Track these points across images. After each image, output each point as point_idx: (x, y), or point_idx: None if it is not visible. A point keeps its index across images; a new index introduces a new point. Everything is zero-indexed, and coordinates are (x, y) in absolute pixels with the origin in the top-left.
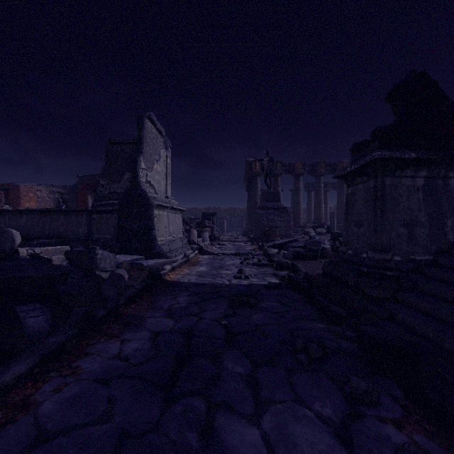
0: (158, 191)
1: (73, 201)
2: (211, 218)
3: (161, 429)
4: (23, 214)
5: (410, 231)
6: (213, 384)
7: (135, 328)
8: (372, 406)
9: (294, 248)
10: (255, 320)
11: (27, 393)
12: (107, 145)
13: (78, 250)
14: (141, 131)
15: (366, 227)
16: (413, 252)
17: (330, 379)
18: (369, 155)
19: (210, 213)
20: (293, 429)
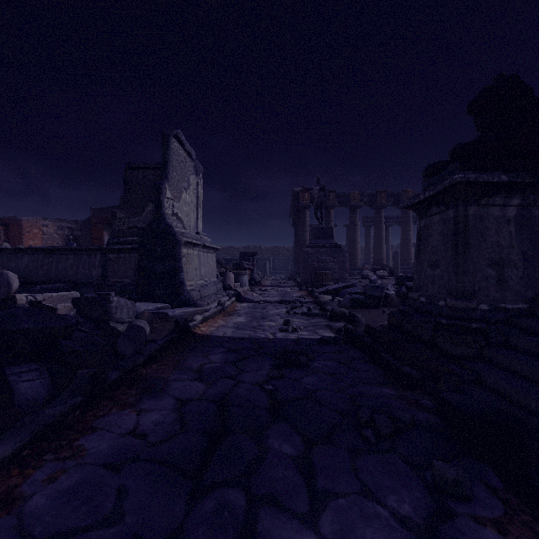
0: (187, 225)
1: (86, 239)
2: (250, 258)
3: (186, 534)
4: (25, 254)
5: (499, 273)
6: (255, 470)
7: (156, 394)
8: (463, 500)
9: (352, 295)
10: (306, 384)
11: (11, 483)
12: (126, 171)
13: (88, 296)
14: (166, 153)
15: (444, 268)
16: (503, 300)
17: (405, 462)
18: (449, 179)
19: (249, 253)
20: (362, 534)
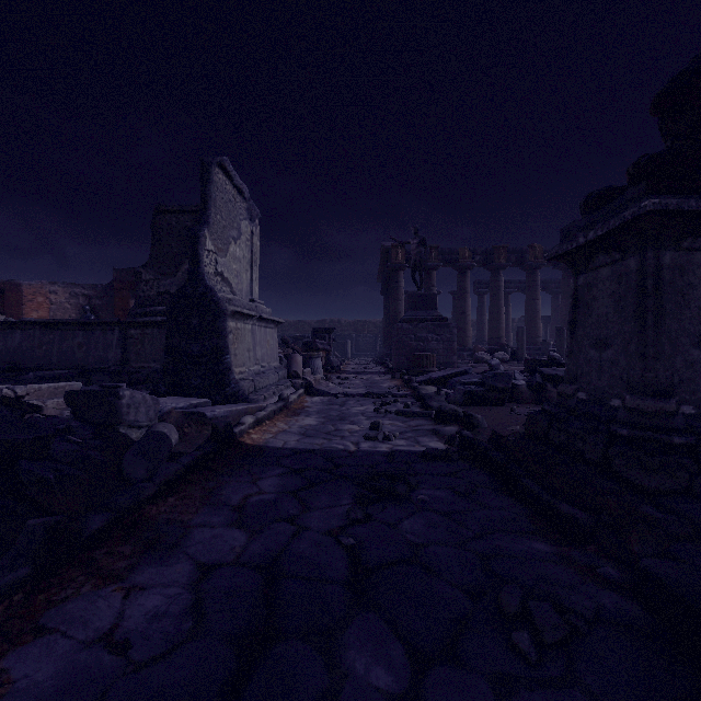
0: (237, 289)
1: (107, 310)
2: (326, 336)
3: None
4: (16, 329)
5: None
6: None
7: (164, 553)
8: None
9: (466, 386)
10: (407, 532)
11: None
12: (154, 215)
13: (88, 389)
14: (207, 187)
15: (619, 348)
16: None
17: None
18: (632, 208)
19: (325, 329)
20: None
